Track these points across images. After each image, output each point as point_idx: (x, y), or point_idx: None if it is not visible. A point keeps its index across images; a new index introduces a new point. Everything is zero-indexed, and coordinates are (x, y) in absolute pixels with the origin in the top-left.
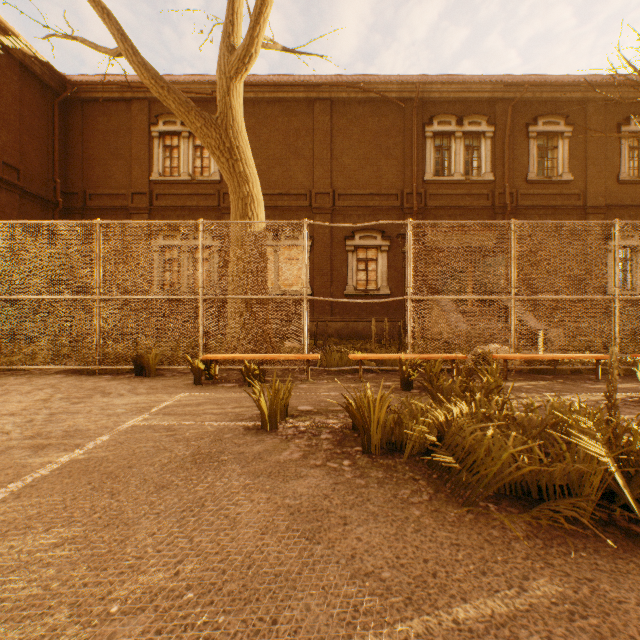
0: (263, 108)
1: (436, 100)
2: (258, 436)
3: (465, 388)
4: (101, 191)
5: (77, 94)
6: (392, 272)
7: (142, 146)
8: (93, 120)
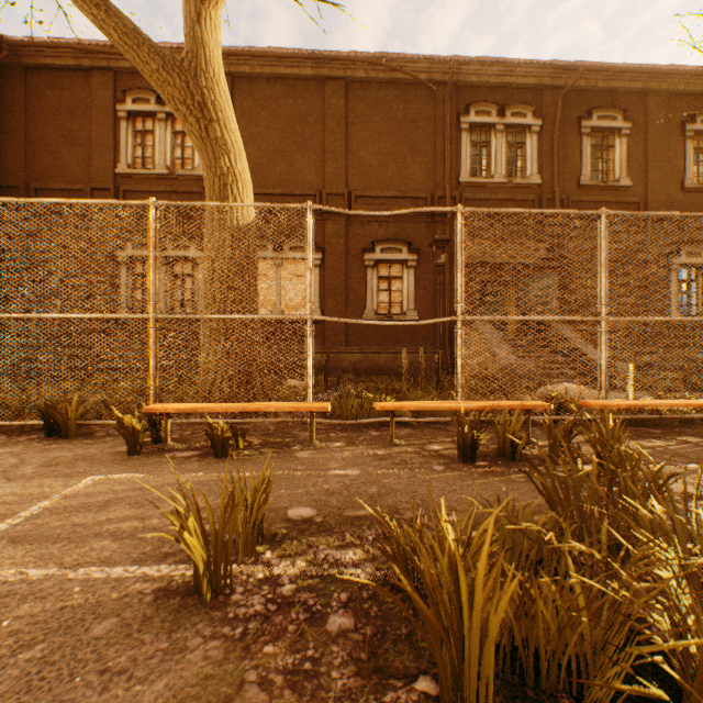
0: (261, 87)
1: (473, 85)
2: (176, 628)
3: (610, 481)
4: (50, 185)
5: (17, 58)
6: (420, 293)
7: (105, 129)
8: (40, 94)
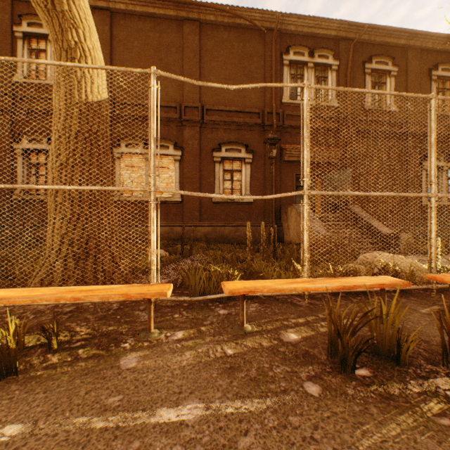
0: (134, 22)
1: (292, 33)
2: None
3: None
4: None
5: None
6: (254, 182)
7: (3, 45)
8: None
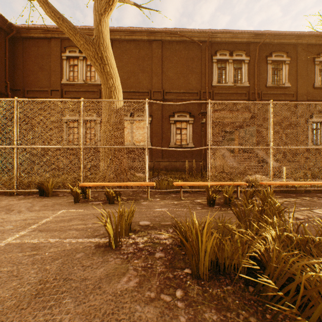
0: (124, 44)
1: (218, 42)
2: (104, 255)
3: (261, 210)
4: (33, 89)
5: (19, 34)
6: (195, 135)
7: (57, 64)
8: (29, 49)
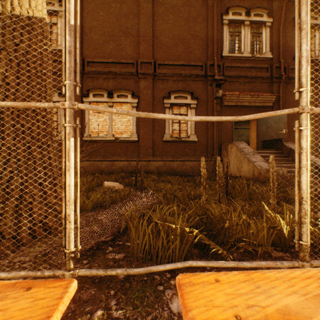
0: None
1: None
2: None
3: None
4: None
5: None
6: (198, 124)
7: None
8: None
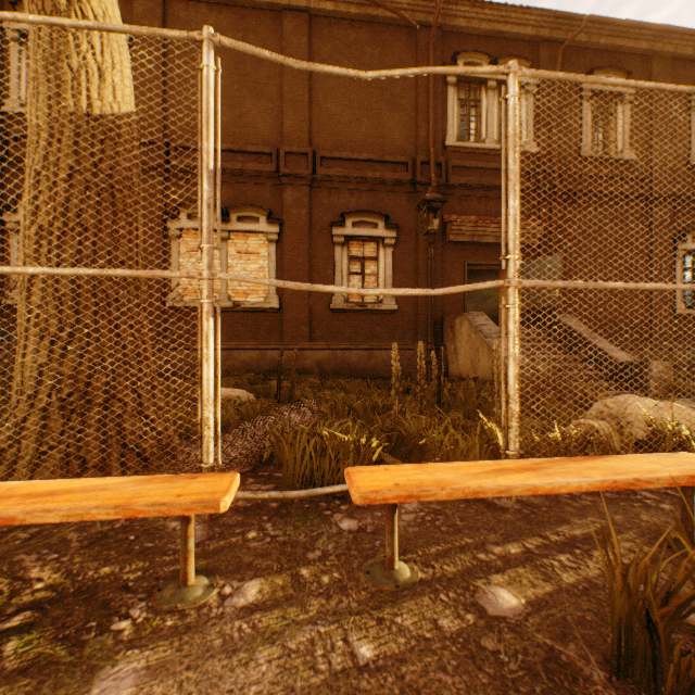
0: (202, 14)
1: (461, 32)
2: None
3: None
4: None
5: None
6: (400, 277)
7: None
8: None
